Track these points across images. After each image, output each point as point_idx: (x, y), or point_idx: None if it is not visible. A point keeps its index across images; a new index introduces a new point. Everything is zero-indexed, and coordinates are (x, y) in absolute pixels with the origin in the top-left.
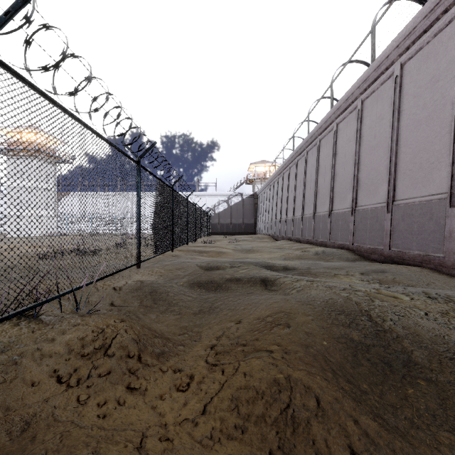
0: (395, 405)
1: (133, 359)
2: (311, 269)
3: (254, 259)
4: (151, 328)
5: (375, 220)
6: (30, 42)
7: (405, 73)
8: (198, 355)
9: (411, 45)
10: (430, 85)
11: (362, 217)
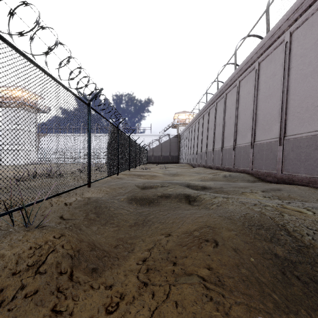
0: None
1: (64, 277)
2: (223, 188)
3: (178, 180)
4: (90, 241)
5: (269, 151)
6: None
7: (293, 39)
8: (130, 269)
9: (298, 17)
10: (314, 47)
11: (259, 149)
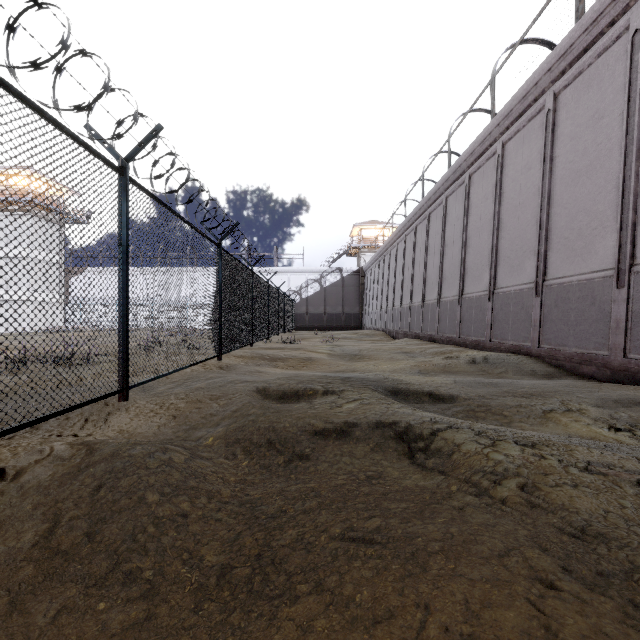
0: None
1: None
2: (487, 397)
3: (366, 372)
4: None
5: (587, 302)
6: None
7: None
8: None
9: None
10: None
11: (559, 298)
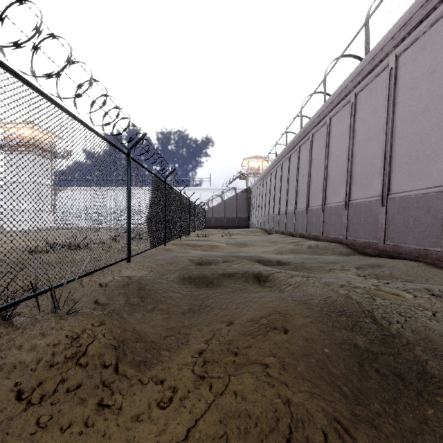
0: (414, 430)
1: (109, 370)
2: (306, 263)
3: (247, 253)
4: (135, 331)
5: (369, 213)
6: (2, 18)
7: (400, 65)
8: (184, 362)
9: (406, 36)
10: (426, 76)
11: (356, 211)
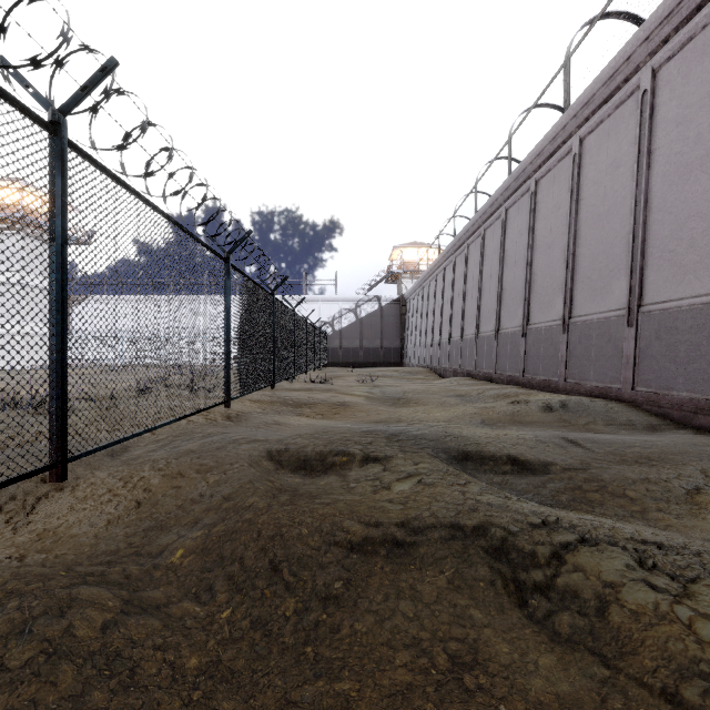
0: None
1: None
2: (594, 466)
3: (415, 423)
4: None
5: (705, 332)
6: None
7: None
8: None
9: None
10: None
11: (663, 328)
